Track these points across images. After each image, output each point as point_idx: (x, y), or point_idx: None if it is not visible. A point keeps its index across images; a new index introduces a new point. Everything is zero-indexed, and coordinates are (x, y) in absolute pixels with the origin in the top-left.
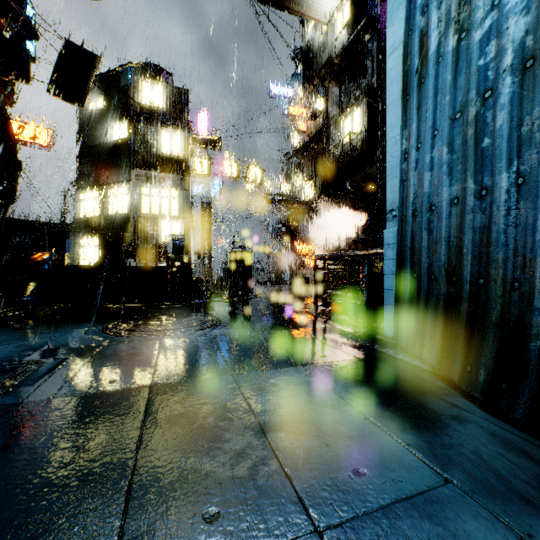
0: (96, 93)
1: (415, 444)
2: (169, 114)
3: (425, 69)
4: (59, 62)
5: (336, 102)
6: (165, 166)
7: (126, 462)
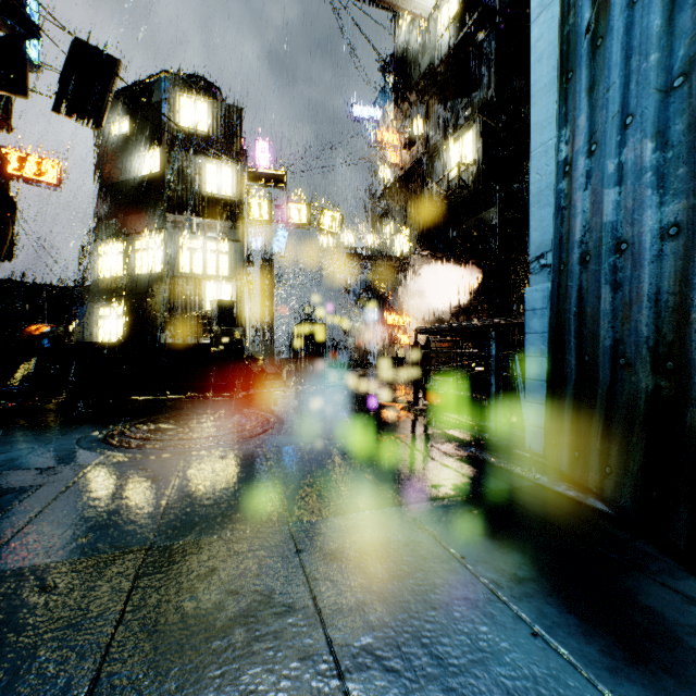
0: (120, 112)
1: None
2: (216, 140)
3: (605, 22)
4: (67, 69)
5: (439, 124)
6: (211, 210)
7: None
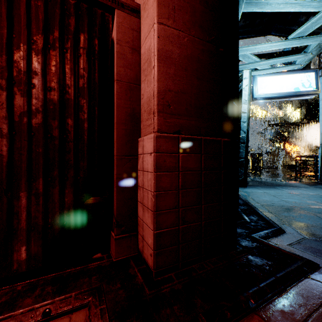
0: None
1: (308, 186)
2: None
3: None
4: None
5: (316, 63)
6: None
7: (262, 183)
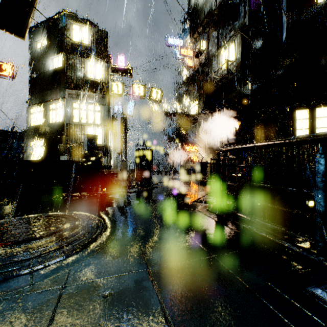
0: (41, 35)
1: None
2: (93, 49)
3: None
4: (3, 2)
5: (215, 42)
6: (90, 87)
7: None
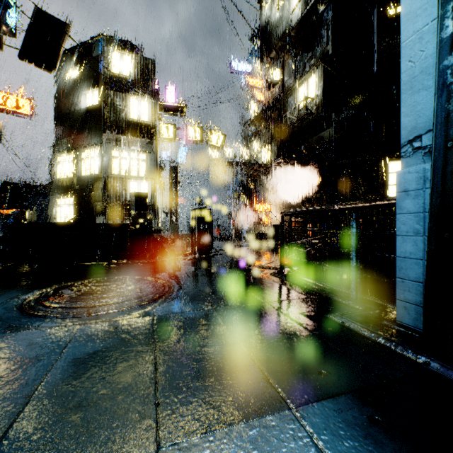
0: (71, 64)
1: None
2: (137, 82)
3: None
4: (30, 29)
5: (291, 72)
6: (133, 130)
7: None
